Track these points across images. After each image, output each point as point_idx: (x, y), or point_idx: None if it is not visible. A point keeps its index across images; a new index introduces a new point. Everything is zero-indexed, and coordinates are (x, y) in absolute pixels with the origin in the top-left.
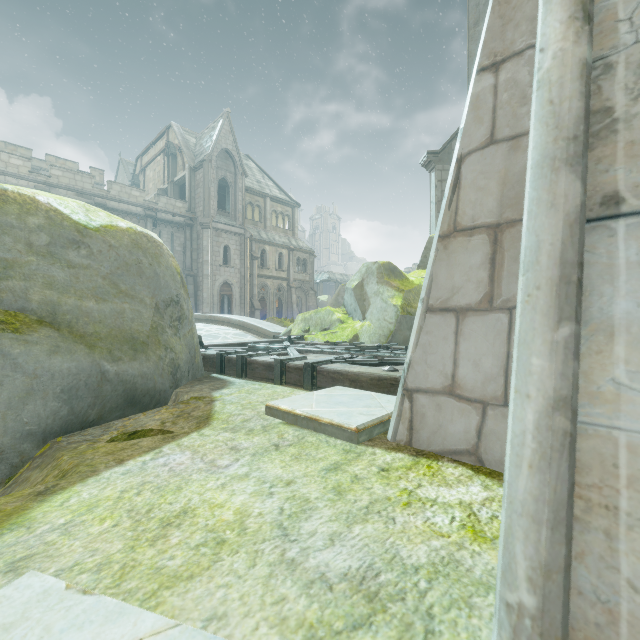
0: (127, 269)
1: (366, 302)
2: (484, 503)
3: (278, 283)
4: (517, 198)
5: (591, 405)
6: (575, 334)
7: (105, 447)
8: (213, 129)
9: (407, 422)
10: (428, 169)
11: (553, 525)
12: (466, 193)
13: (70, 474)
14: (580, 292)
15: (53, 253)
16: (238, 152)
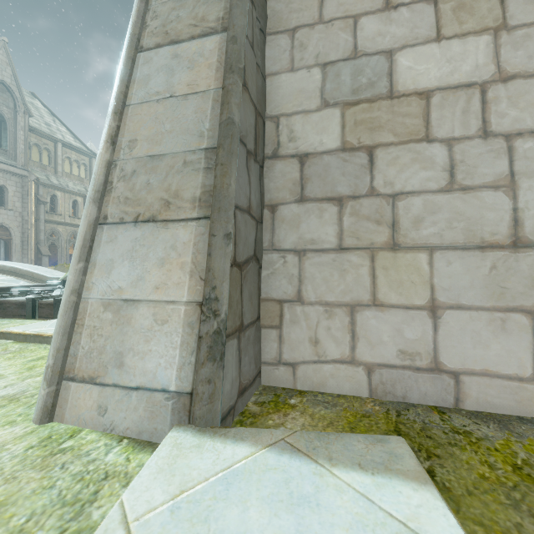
0: None
1: None
2: None
3: (72, 230)
4: None
5: (86, 291)
6: (85, 266)
7: None
8: None
9: None
10: None
11: (64, 334)
12: None
13: None
14: (91, 251)
15: None
16: (19, 88)
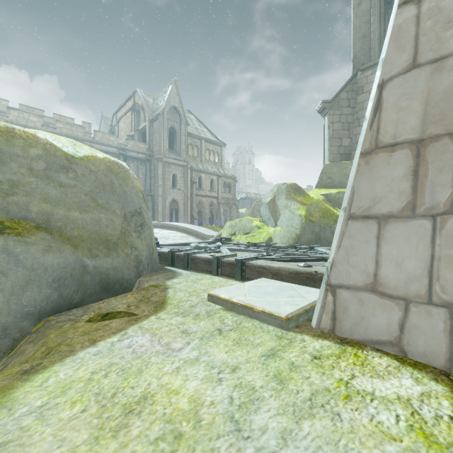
0: (103, 188)
1: (277, 213)
2: (422, 399)
3: (210, 200)
4: (442, 114)
5: None
6: None
7: (83, 327)
8: (165, 92)
9: (330, 313)
10: (322, 114)
11: None
12: (388, 114)
13: (53, 352)
14: None
15: (48, 176)
16: (182, 108)
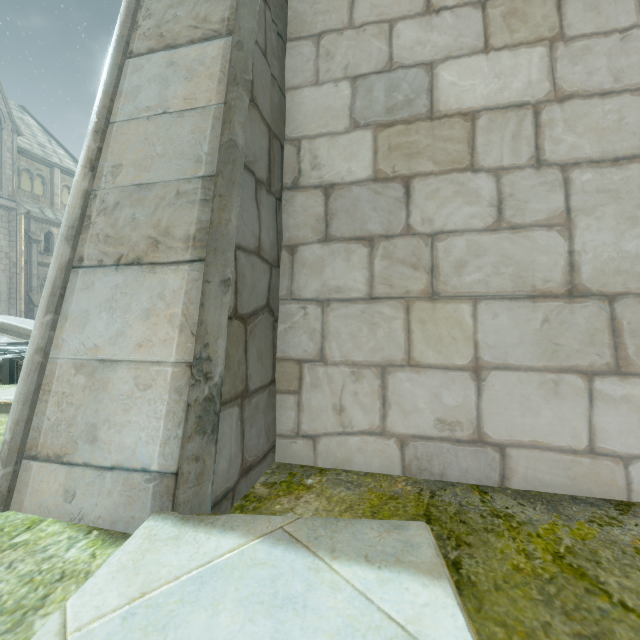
0: None
1: None
2: None
3: None
4: None
5: (55, 350)
6: (54, 319)
7: None
8: None
9: None
10: None
11: (25, 403)
12: None
13: None
14: (62, 300)
15: None
16: (5, 100)
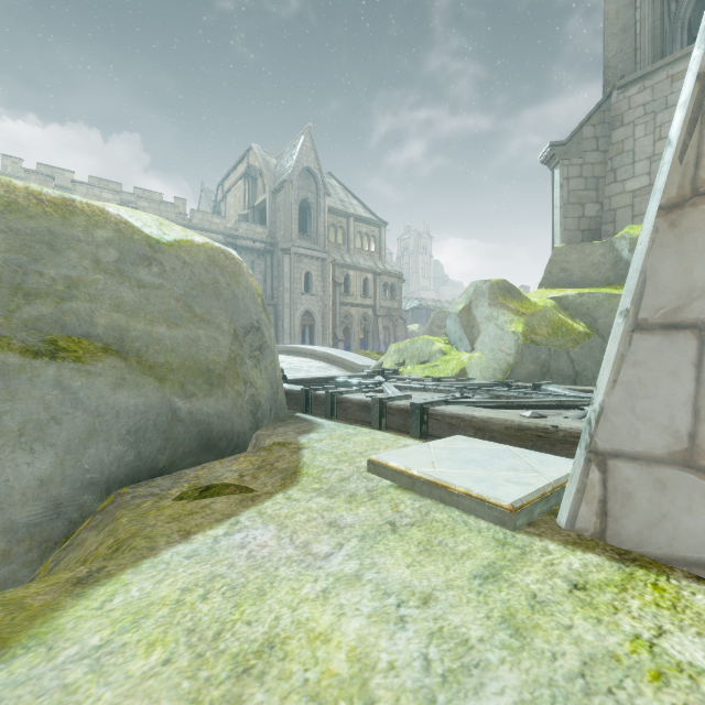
0: (203, 290)
1: (475, 329)
2: None
3: (363, 311)
4: None
5: None
6: None
7: (171, 508)
8: (294, 147)
9: (596, 503)
10: (550, 166)
11: None
12: None
13: (124, 548)
14: None
15: (122, 271)
16: (320, 170)
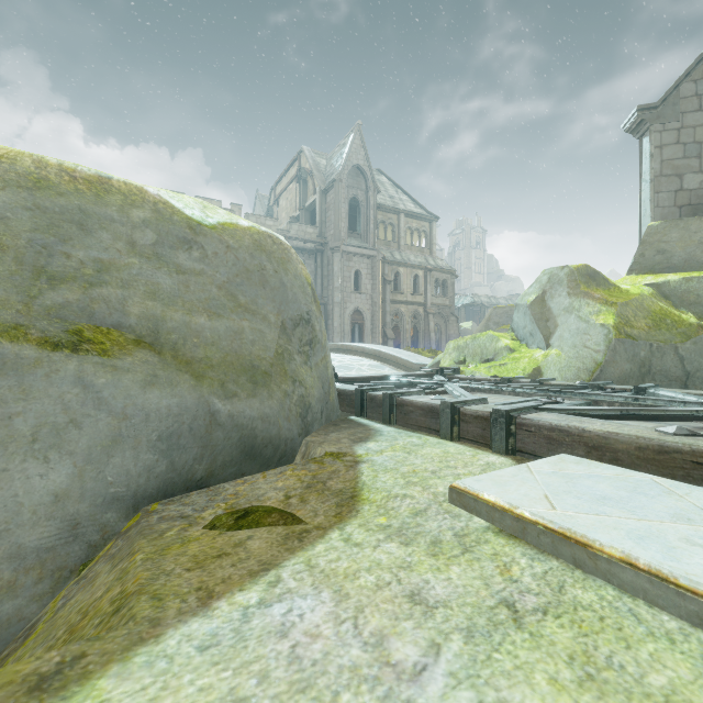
0: (247, 277)
1: (550, 323)
2: None
3: (413, 309)
4: None
5: None
6: None
7: (198, 542)
8: (343, 146)
9: None
10: (636, 134)
11: None
12: None
13: (124, 612)
14: None
15: (160, 255)
16: (369, 167)
